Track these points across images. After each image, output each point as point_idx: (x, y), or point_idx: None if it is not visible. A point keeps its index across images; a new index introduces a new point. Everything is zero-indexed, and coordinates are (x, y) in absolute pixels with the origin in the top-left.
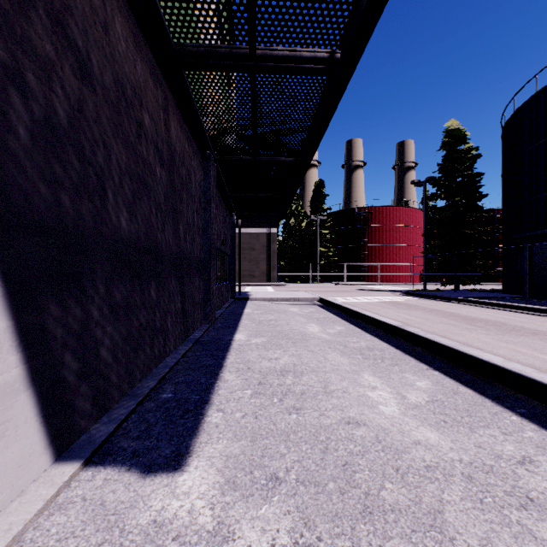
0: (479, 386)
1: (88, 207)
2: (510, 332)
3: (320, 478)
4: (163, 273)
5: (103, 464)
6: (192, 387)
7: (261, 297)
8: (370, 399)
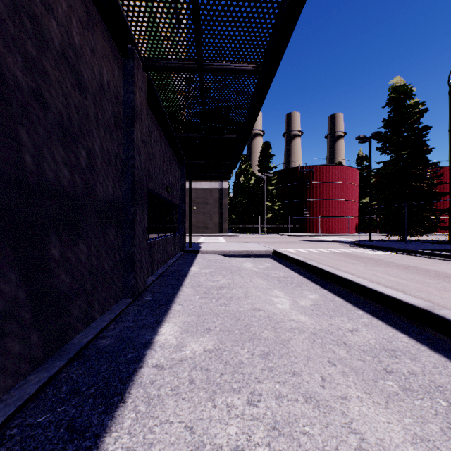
0: None
1: None
2: None
3: None
4: None
5: None
6: None
7: (213, 249)
8: None
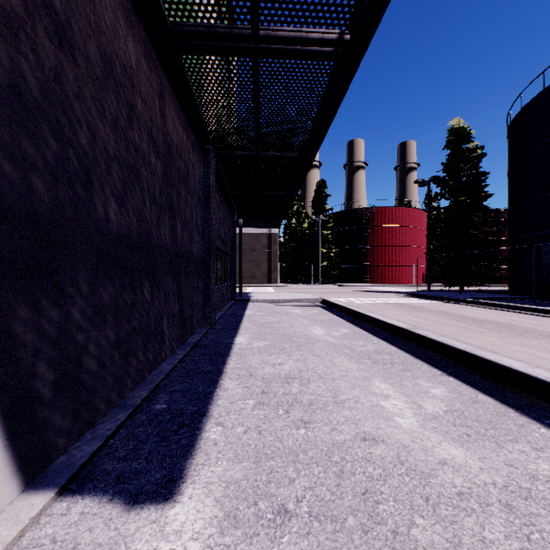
0: (500, 394)
1: (67, 193)
2: (524, 335)
3: (336, 510)
4: (158, 272)
5: (82, 493)
6: (189, 397)
7: (263, 298)
8: (385, 410)
